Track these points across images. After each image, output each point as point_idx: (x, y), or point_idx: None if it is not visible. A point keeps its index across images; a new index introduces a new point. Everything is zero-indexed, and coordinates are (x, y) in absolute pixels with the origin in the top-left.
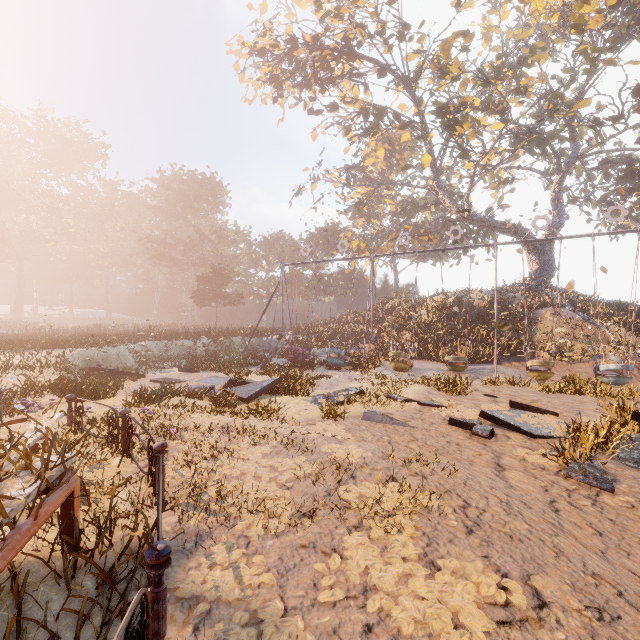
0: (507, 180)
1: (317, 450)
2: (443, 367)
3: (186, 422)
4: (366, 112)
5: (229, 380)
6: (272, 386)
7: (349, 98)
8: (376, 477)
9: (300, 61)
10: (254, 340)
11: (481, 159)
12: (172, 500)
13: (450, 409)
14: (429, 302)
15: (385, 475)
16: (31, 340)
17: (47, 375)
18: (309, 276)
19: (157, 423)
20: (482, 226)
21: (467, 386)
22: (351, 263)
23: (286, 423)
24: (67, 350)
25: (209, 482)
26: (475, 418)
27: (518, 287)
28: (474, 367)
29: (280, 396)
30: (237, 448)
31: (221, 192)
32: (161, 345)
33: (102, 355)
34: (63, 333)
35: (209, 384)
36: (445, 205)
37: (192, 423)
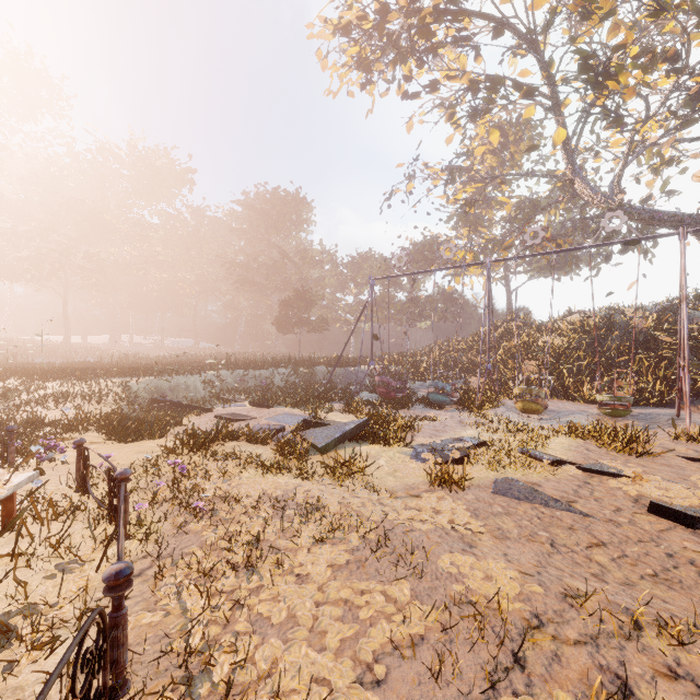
0: (672, 160)
1: (431, 566)
2: (591, 410)
3: (231, 484)
4: (476, 86)
5: (303, 420)
6: (357, 431)
7: (454, 73)
8: (574, 669)
9: (393, 34)
10: (339, 370)
11: (642, 126)
12: (132, 696)
13: (639, 482)
14: (560, 324)
15: (594, 665)
16: (105, 367)
17: (103, 407)
18: (402, 298)
19: (191, 484)
20: (640, 220)
21: (648, 441)
22: (455, 279)
23: (375, 493)
24: (135, 379)
25: (224, 637)
26: (696, 504)
27: (696, 301)
28: (640, 411)
29: (367, 445)
30: (292, 547)
31: (305, 209)
32: (237, 375)
33: (170, 385)
34: (147, 361)
35: (280, 423)
36: (584, 196)
37: (238, 487)
